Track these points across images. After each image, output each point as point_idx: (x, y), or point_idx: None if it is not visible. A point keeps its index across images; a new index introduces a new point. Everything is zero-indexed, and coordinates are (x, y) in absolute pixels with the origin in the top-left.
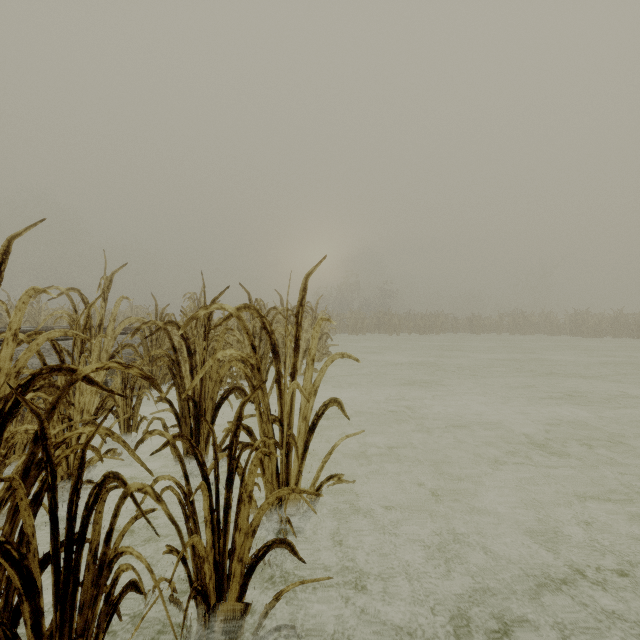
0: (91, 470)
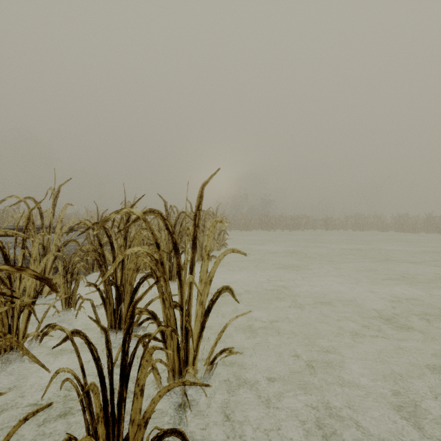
0: (32, 342)
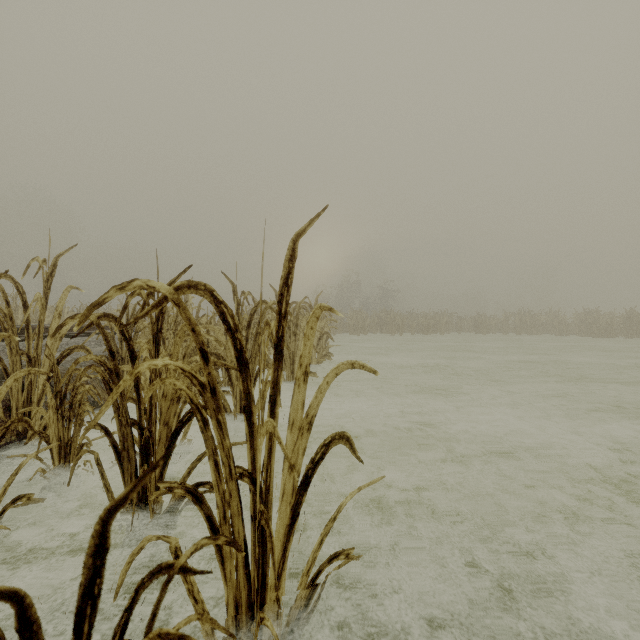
0: None
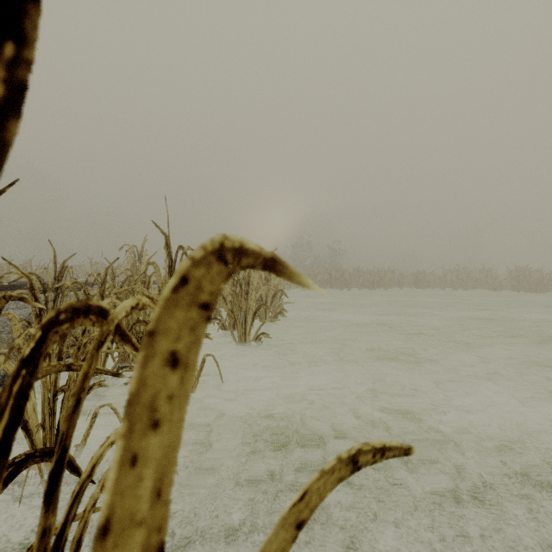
0: None
